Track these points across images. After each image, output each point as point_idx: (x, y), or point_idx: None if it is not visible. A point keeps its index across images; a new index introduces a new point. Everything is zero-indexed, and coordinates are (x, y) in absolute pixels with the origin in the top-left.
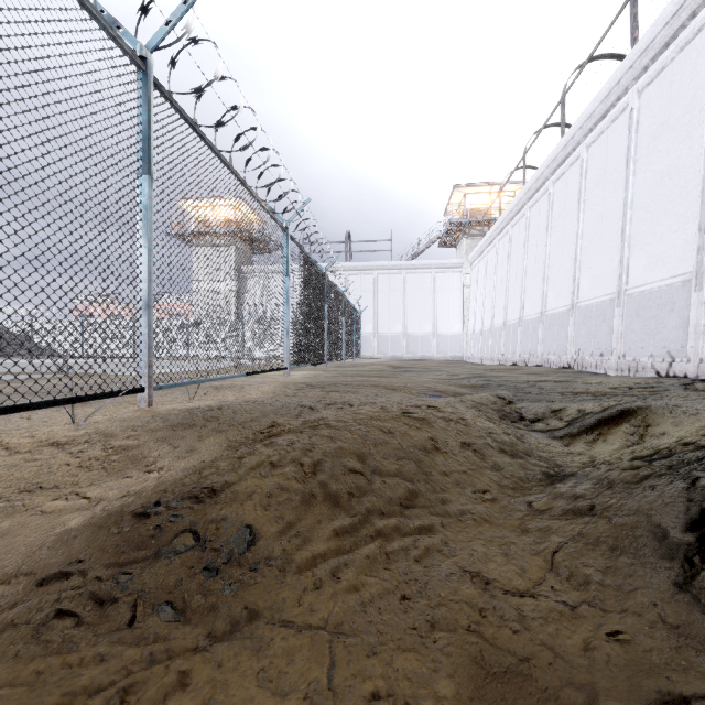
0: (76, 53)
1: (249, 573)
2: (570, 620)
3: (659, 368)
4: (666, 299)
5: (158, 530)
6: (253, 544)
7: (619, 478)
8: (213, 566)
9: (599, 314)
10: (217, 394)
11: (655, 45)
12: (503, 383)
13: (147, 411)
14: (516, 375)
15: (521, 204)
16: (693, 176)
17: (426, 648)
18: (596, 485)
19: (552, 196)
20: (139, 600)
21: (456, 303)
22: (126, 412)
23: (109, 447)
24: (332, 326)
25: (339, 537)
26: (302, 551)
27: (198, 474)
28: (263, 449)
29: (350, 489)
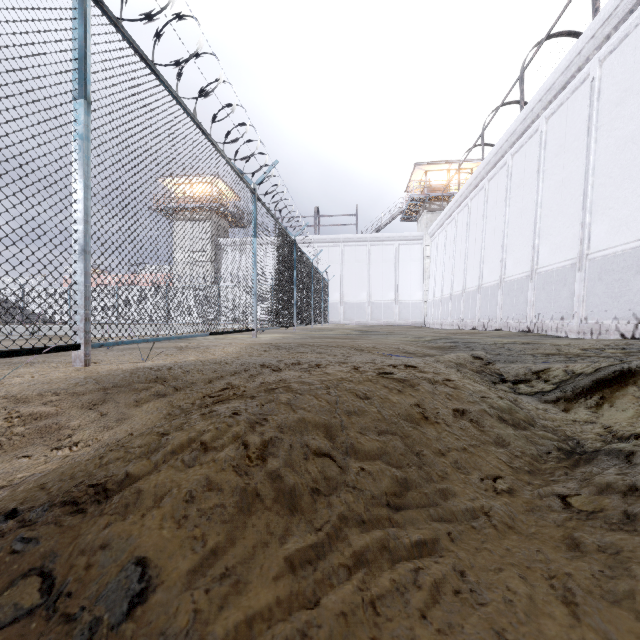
0: None
1: None
2: None
3: (624, 330)
4: (631, 261)
5: None
6: (142, 602)
7: None
8: None
9: (560, 279)
10: (178, 355)
11: (619, 13)
12: (471, 345)
13: (85, 372)
14: (480, 337)
15: (480, 177)
16: None
17: None
18: None
19: (511, 168)
20: None
21: (417, 273)
22: (61, 373)
23: (15, 416)
24: (301, 291)
25: (296, 573)
26: (229, 611)
27: (98, 459)
28: (197, 423)
29: (315, 484)
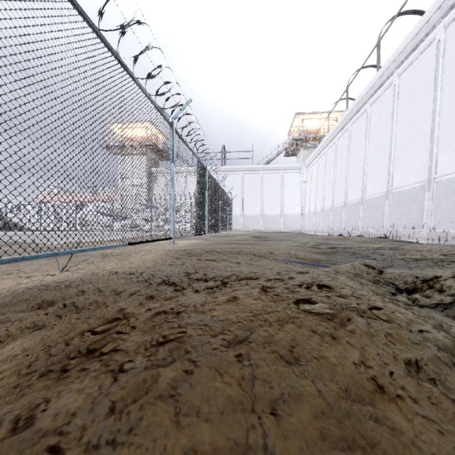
0: None
1: None
2: None
3: None
4: None
5: None
6: None
7: None
8: None
9: (411, 197)
10: (99, 263)
11: None
12: (349, 250)
13: None
14: (351, 243)
15: (345, 122)
16: None
17: None
18: None
19: (369, 114)
20: None
21: (297, 193)
22: None
23: None
24: (211, 207)
25: None
26: None
27: None
28: None
29: None
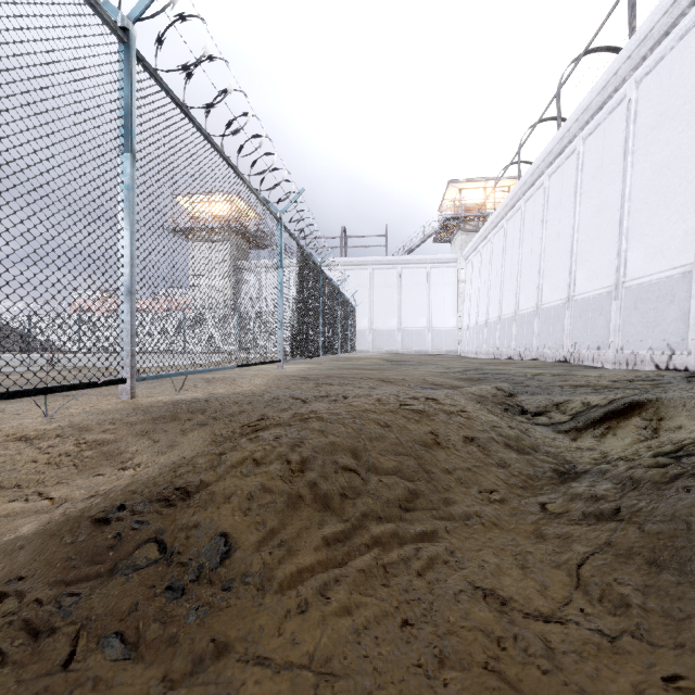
0: (47, 15)
1: (221, 593)
2: (610, 656)
3: (658, 361)
4: (666, 291)
5: (117, 540)
6: (228, 557)
7: (645, 477)
8: (178, 585)
9: (596, 307)
10: (208, 387)
11: (654, 34)
12: (501, 376)
13: (129, 403)
14: (512, 368)
15: (516, 198)
16: (693, 166)
17: (435, 694)
18: (618, 485)
19: (547, 190)
20: (82, 631)
21: (451, 298)
22: (107, 405)
23: (83, 442)
24: (327, 320)
25: (330, 546)
26: (285, 564)
27: (173, 472)
28: (247, 445)
29: (343, 490)
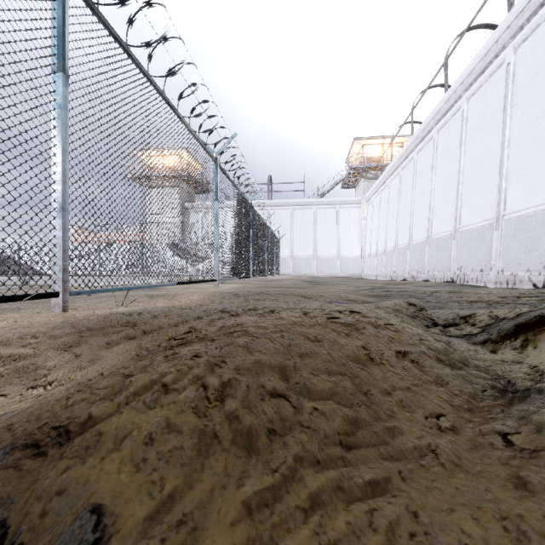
0: None
1: None
2: None
3: (536, 281)
4: (542, 221)
5: None
6: None
7: None
8: None
9: (479, 237)
10: (149, 302)
11: (531, 6)
12: (404, 293)
13: (63, 317)
14: (411, 287)
15: (410, 150)
16: None
17: None
18: None
19: (436, 142)
20: None
21: (355, 232)
22: (43, 318)
23: None
24: (256, 248)
25: (253, 517)
26: None
27: (65, 400)
28: (159, 365)
29: (271, 424)
